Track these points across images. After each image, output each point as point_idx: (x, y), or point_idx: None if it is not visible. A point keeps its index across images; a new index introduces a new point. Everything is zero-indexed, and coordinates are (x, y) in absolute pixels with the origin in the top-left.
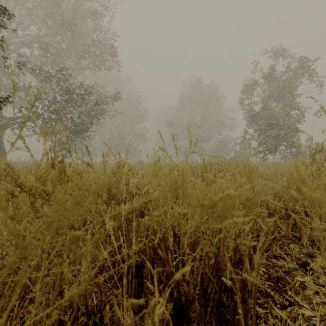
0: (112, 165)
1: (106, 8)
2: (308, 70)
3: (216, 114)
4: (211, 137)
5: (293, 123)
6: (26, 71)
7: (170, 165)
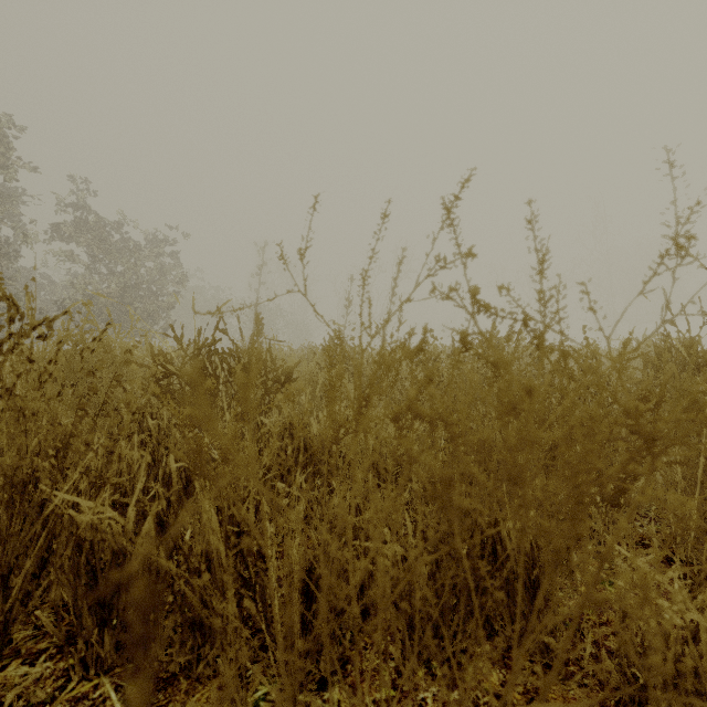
0: None
1: None
2: None
3: None
4: None
5: None
6: None
7: None
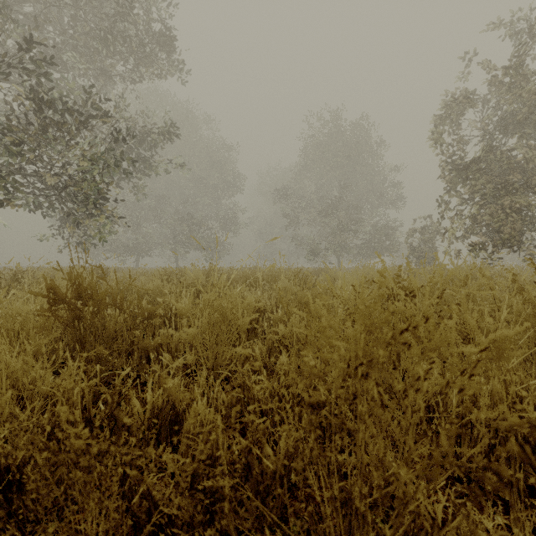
0: None
1: None
2: None
3: (369, 179)
4: (359, 221)
5: None
6: None
7: None
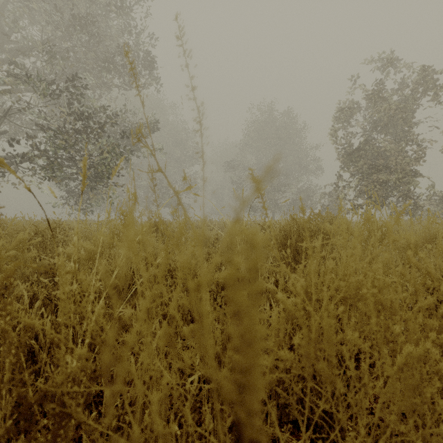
0: (117, 224)
1: (139, 0)
2: (432, 86)
3: (296, 153)
4: (288, 186)
5: (409, 163)
6: (25, 89)
7: (185, 217)
